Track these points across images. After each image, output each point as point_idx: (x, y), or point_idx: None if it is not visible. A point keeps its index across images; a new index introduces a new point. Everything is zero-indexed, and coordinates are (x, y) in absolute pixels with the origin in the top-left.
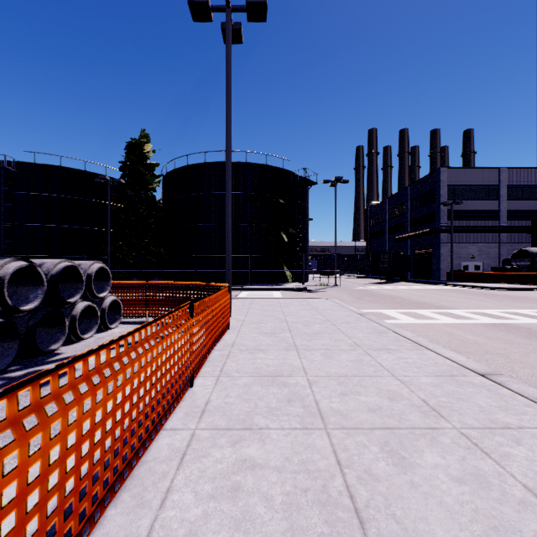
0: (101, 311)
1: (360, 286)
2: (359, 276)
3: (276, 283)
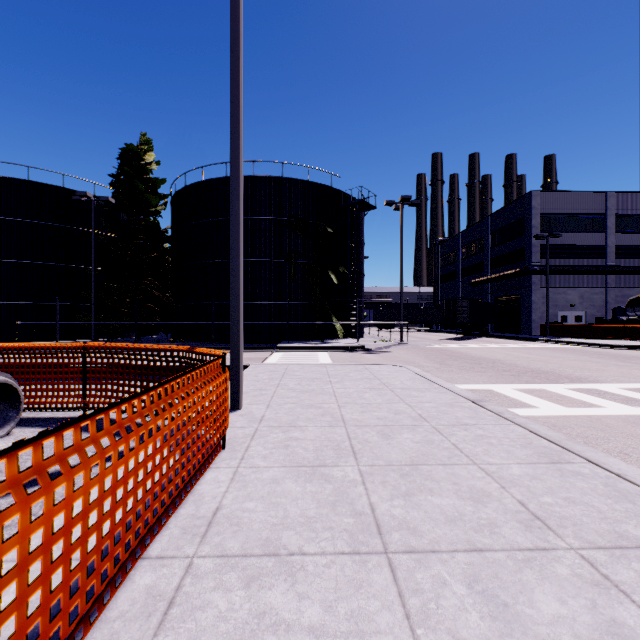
0: None
1: (434, 343)
2: (426, 329)
3: (322, 339)
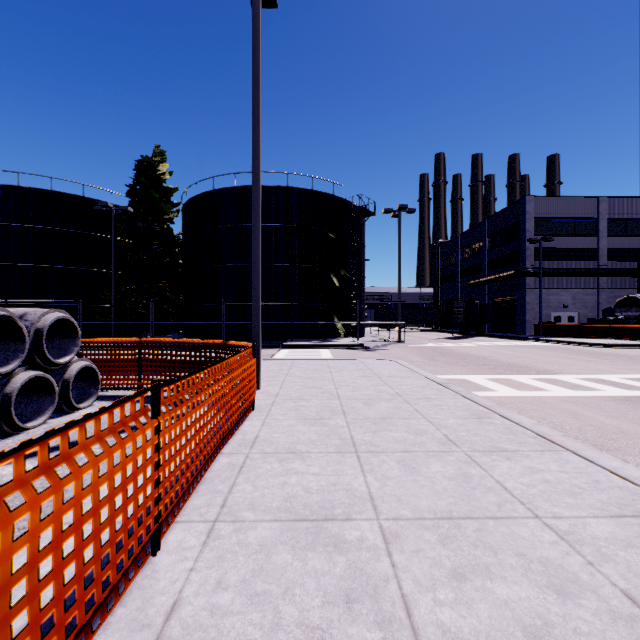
0: (63, 384)
1: (429, 342)
2: (426, 329)
3: (324, 338)
